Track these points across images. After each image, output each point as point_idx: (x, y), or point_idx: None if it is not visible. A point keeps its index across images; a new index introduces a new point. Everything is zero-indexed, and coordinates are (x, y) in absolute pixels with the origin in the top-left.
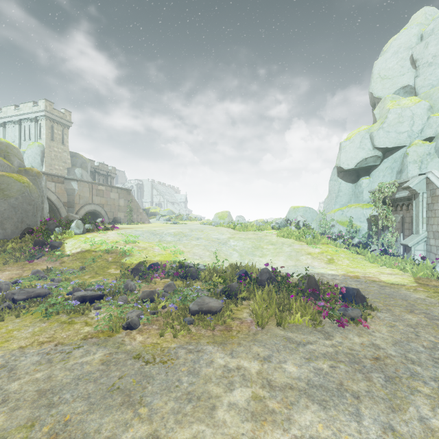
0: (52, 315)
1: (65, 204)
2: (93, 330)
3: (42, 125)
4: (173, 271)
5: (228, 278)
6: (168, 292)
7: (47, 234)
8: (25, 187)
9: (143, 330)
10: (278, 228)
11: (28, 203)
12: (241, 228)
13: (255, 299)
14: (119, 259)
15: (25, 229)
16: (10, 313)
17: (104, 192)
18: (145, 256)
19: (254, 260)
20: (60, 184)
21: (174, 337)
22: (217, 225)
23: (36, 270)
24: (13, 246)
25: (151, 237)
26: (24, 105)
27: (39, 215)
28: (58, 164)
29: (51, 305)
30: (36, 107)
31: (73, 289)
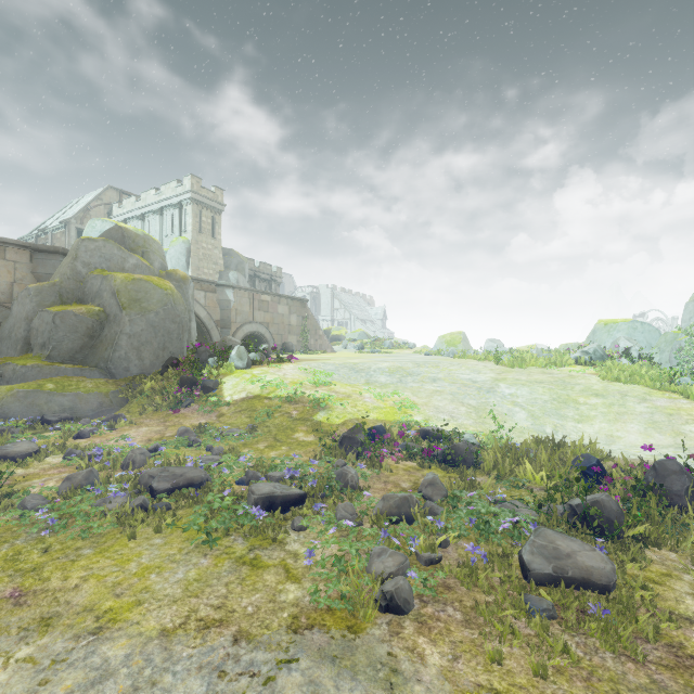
0: (218, 538)
1: (218, 322)
2: (307, 600)
3: (188, 212)
4: (415, 444)
5: (555, 475)
6: (436, 501)
7: (198, 368)
8: (167, 296)
9: (429, 623)
10: (589, 361)
11: (172, 320)
12: (514, 362)
13: (680, 548)
14: (308, 414)
15: (167, 359)
16: (146, 520)
17: (269, 304)
18: (351, 411)
19: (565, 428)
20: (210, 294)
21: (535, 674)
22: (457, 355)
23: (184, 429)
24: (152, 385)
25: (353, 376)
26: (166, 187)
27: (186, 338)
28: (207, 267)
29: (213, 509)
30: (181, 187)
31: (245, 473)
